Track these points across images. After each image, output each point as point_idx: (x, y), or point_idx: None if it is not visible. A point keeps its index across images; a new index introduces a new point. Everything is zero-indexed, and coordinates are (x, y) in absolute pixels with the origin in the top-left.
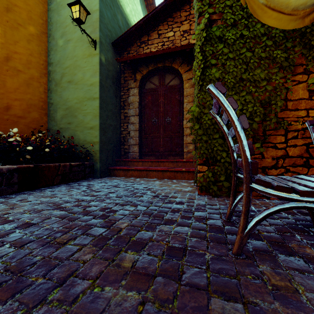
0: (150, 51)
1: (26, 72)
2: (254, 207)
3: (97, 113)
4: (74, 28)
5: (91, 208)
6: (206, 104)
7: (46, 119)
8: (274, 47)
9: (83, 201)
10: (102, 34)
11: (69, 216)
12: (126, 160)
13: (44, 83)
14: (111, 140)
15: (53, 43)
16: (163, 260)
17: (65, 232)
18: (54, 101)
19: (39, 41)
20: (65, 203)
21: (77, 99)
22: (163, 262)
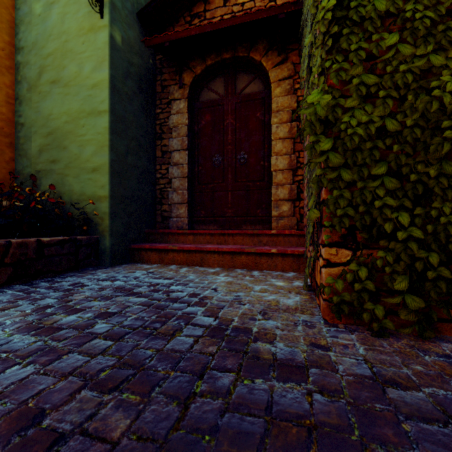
0: (208, 22)
1: None
2: None
3: (106, 141)
4: None
5: None
6: (349, 85)
7: (12, 155)
8: None
9: None
10: None
11: None
12: (165, 232)
13: (6, 85)
14: (136, 194)
15: (25, 10)
16: None
17: None
18: (26, 119)
19: None
20: None
21: (68, 115)
22: None
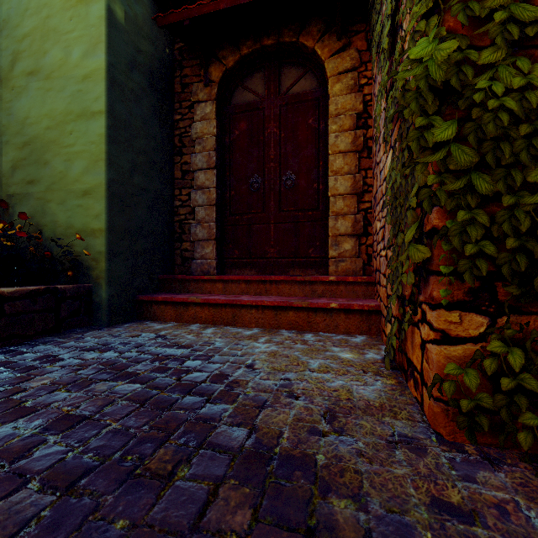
0: None
1: None
2: None
3: (101, 153)
4: None
5: None
6: (486, 26)
7: None
8: None
9: None
10: None
11: None
12: (185, 278)
13: None
14: (146, 227)
15: None
16: None
17: None
18: None
19: None
20: None
21: (51, 119)
22: None
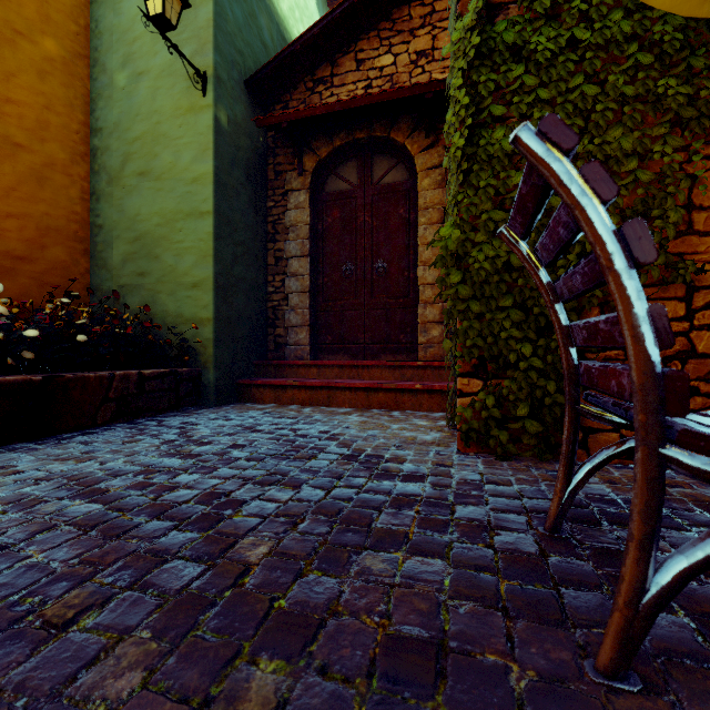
0: (337, 100)
1: (35, 150)
2: (613, 489)
3: (210, 250)
4: (154, 45)
5: (177, 493)
6: (479, 220)
7: (87, 265)
8: (660, 69)
9: (158, 473)
10: (222, 59)
11: (110, 521)
12: (280, 364)
13: (81, 177)
14: (244, 314)
15: (104, 81)
16: (373, 701)
17: (79, 580)
18: (106, 220)
19: (68, 75)
20: (112, 478)
21: (161, 217)
22: (373, 708)
